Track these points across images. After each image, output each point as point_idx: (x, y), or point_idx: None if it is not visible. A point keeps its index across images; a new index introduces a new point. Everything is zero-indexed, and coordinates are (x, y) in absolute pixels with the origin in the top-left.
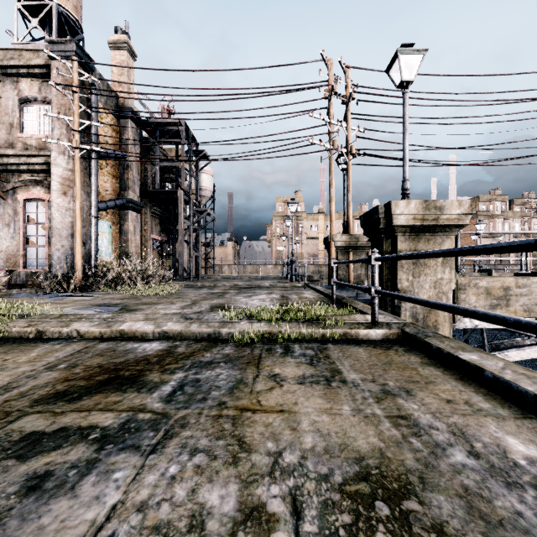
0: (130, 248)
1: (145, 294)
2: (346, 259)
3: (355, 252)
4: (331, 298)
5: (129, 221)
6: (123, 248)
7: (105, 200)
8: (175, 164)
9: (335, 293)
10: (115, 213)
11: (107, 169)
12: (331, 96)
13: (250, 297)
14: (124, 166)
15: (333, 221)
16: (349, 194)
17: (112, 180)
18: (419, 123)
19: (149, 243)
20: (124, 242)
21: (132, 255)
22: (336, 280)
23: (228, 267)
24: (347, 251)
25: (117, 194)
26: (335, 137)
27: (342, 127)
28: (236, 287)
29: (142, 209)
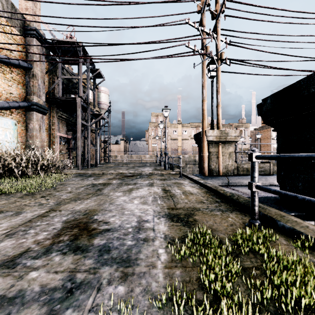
0: (35, 142)
1: (8, 191)
2: (216, 152)
3: (223, 145)
4: (222, 196)
5: (34, 121)
6: (29, 142)
7: (7, 101)
8: (74, 77)
9: (257, 203)
10: (21, 113)
11: (12, 76)
12: (205, 6)
13: (130, 193)
14: (30, 75)
15: (205, 118)
16: (219, 95)
17: (18, 86)
18: (272, 40)
19: (56, 139)
20: (30, 137)
21: (37, 148)
22: (259, 184)
23: (120, 157)
24: (217, 144)
25: (24, 98)
26: (208, 43)
27: (213, 37)
28: (120, 175)
29: (47, 112)
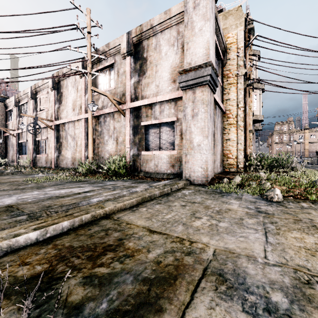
0: None
1: None
2: None
3: None
4: None
5: None
6: None
7: None
8: None
9: None
10: None
11: None
12: None
13: None
14: None
15: None
16: None
17: None
18: None
19: None
20: None
21: None
22: None
23: None
24: None
25: None
26: None
27: None
28: None
29: None
